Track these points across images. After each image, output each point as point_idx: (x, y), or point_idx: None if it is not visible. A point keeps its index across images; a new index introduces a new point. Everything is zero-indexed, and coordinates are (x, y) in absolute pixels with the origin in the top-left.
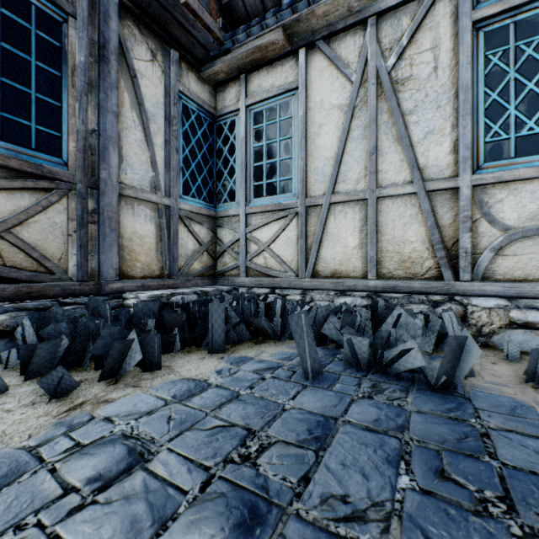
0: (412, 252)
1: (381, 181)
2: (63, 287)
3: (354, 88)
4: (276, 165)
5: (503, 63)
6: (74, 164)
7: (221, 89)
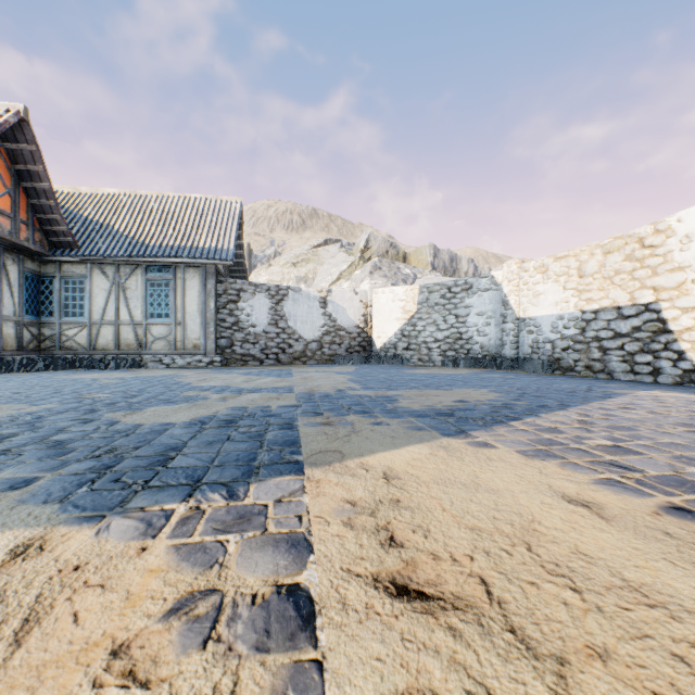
0: (131, 342)
1: (121, 319)
2: None
3: (111, 285)
4: (77, 305)
5: (154, 292)
6: None
7: (45, 263)
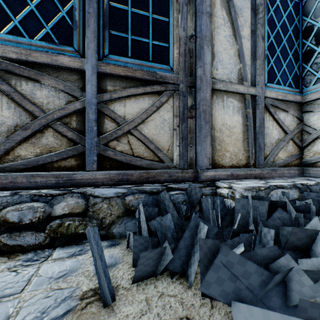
0: None
1: None
2: (169, 174)
3: None
4: None
5: None
6: (177, 68)
7: None
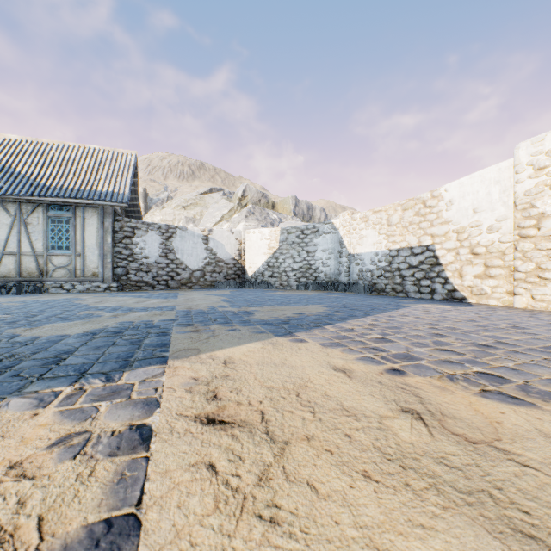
0: (32, 270)
1: (23, 250)
2: None
3: (13, 220)
4: None
5: (55, 228)
6: None
7: None
